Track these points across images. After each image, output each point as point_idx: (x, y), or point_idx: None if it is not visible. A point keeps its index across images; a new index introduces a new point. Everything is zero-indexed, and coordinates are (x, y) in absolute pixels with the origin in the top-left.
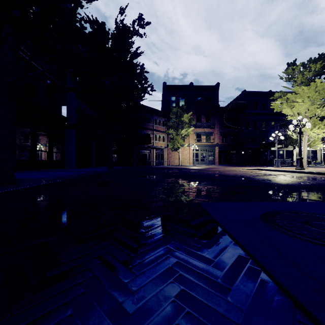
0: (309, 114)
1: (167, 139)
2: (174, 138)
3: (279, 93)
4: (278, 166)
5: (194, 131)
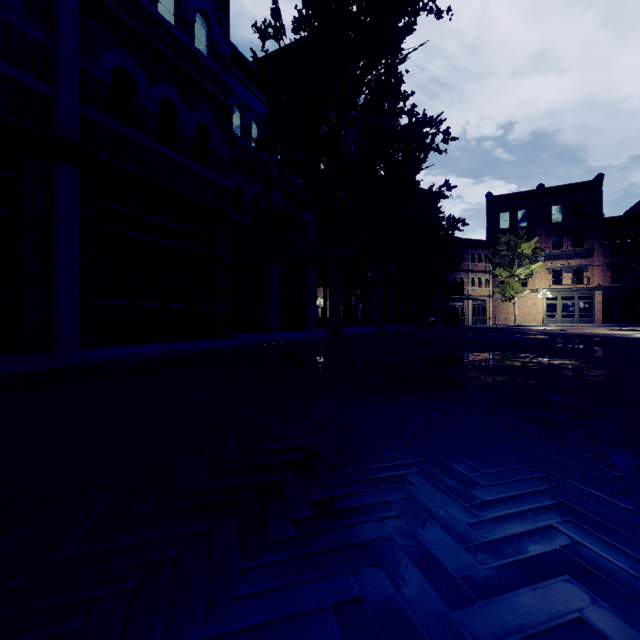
0: None
1: (493, 282)
2: (505, 282)
3: None
4: None
5: (546, 267)
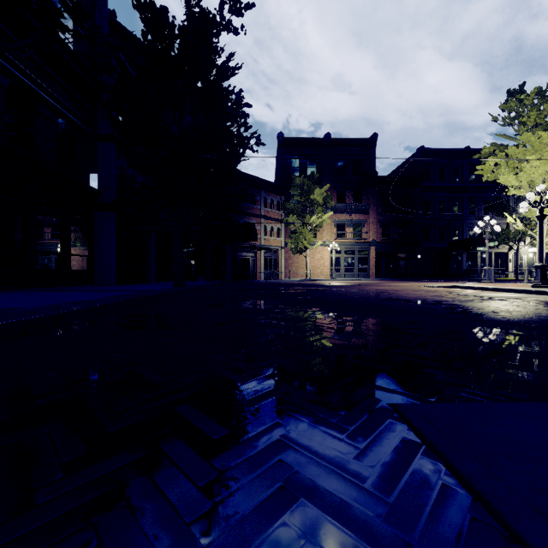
0: None
1: (285, 233)
2: (298, 231)
3: (491, 146)
4: (489, 281)
5: (332, 219)
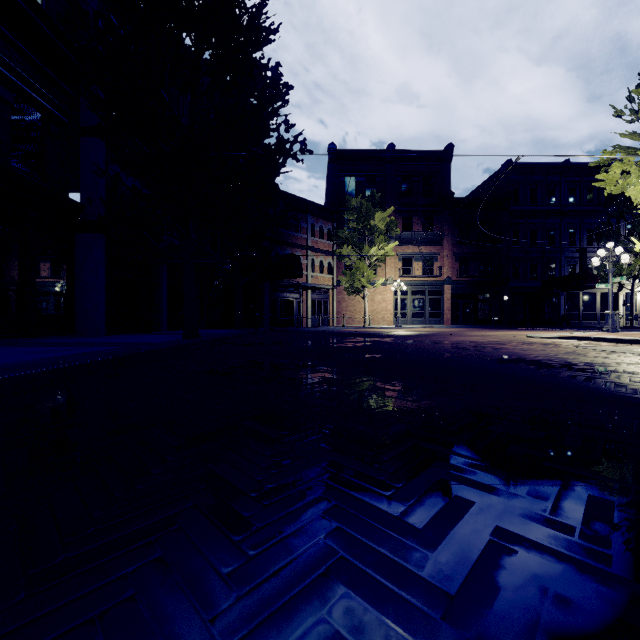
0: None
1: (337, 269)
2: (355, 266)
3: (613, 150)
4: (614, 330)
5: (397, 252)
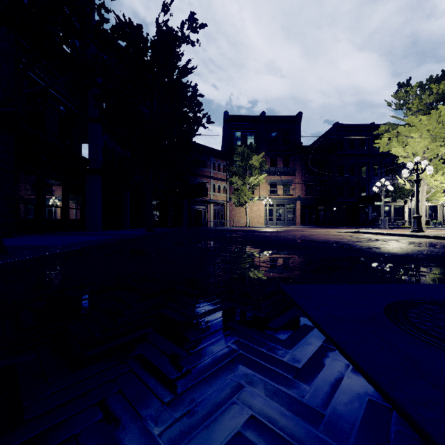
0: (429, 154)
1: (229, 190)
2: (240, 189)
3: (386, 125)
4: (384, 228)
5: (267, 179)
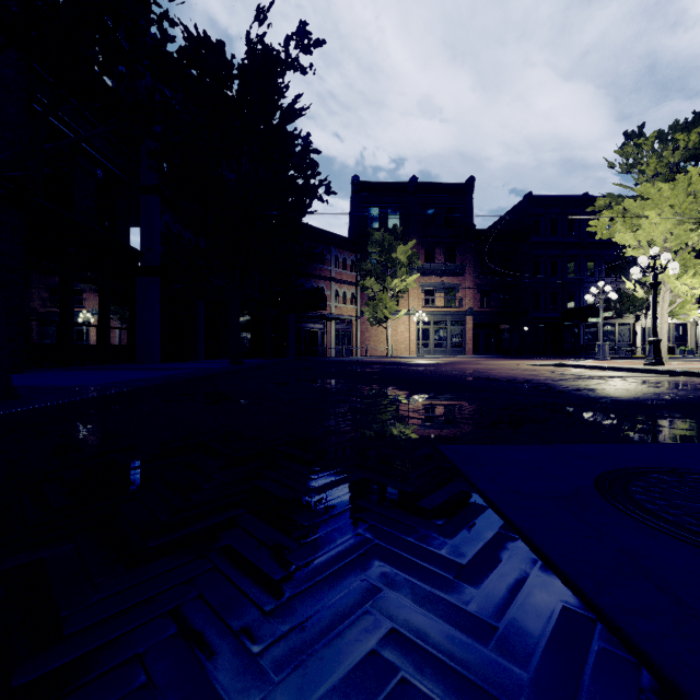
0: (673, 243)
1: (361, 299)
2: (377, 297)
3: (607, 198)
4: (603, 359)
5: (419, 283)
